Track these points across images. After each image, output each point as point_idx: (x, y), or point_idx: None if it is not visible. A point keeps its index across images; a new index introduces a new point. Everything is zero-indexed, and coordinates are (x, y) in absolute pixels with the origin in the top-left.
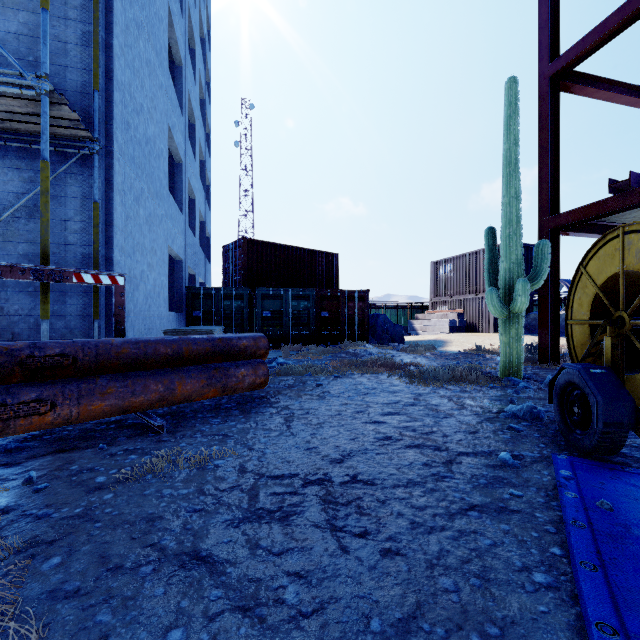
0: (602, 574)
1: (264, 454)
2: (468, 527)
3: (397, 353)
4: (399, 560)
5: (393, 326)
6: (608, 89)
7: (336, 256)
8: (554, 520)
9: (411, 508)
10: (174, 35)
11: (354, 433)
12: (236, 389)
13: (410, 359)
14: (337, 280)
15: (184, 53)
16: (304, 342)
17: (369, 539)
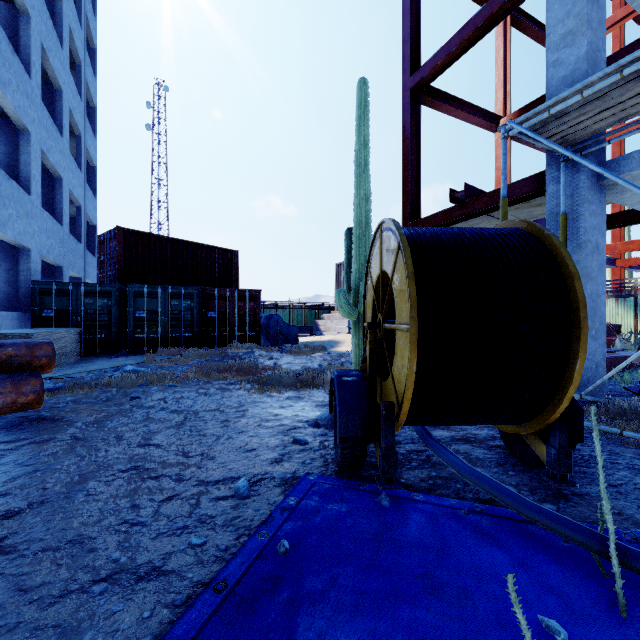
0: None
1: None
2: (59, 617)
3: (280, 355)
4: None
5: (287, 327)
6: (464, 109)
7: (236, 253)
8: (202, 581)
9: (13, 592)
10: None
11: (97, 464)
12: None
13: (287, 361)
14: (237, 278)
15: (33, 0)
16: (187, 345)
17: None
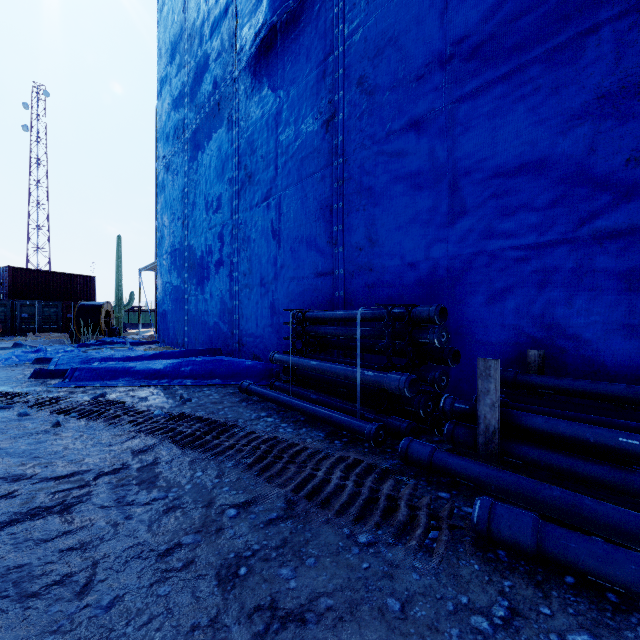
0: None
1: None
2: None
3: None
4: None
5: None
6: None
7: (93, 278)
8: None
9: None
10: None
11: None
12: None
13: None
14: (94, 293)
15: None
16: (54, 332)
17: None
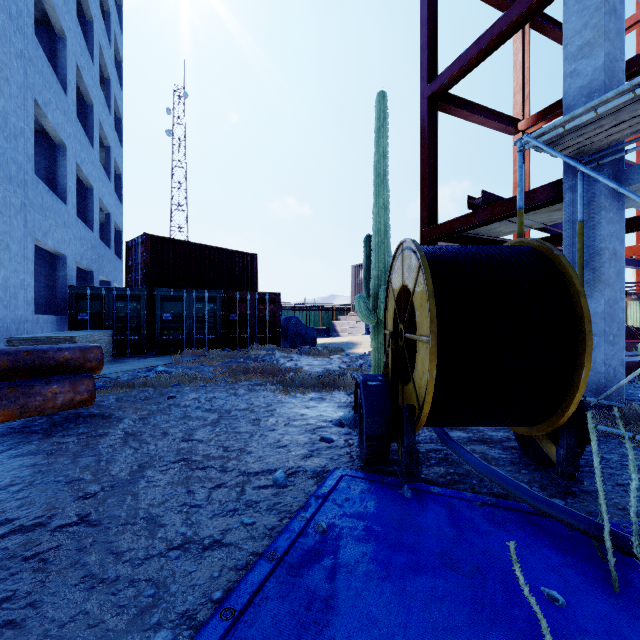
0: (232, 622)
1: (3, 494)
2: (148, 574)
3: (299, 357)
4: (7, 636)
5: (305, 329)
6: (481, 114)
7: (255, 257)
8: (257, 552)
9: (107, 554)
10: (50, 0)
11: (150, 456)
12: (44, 409)
13: (307, 363)
14: (256, 281)
15: (69, 23)
16: (210, 346)
17: (2, 608)
